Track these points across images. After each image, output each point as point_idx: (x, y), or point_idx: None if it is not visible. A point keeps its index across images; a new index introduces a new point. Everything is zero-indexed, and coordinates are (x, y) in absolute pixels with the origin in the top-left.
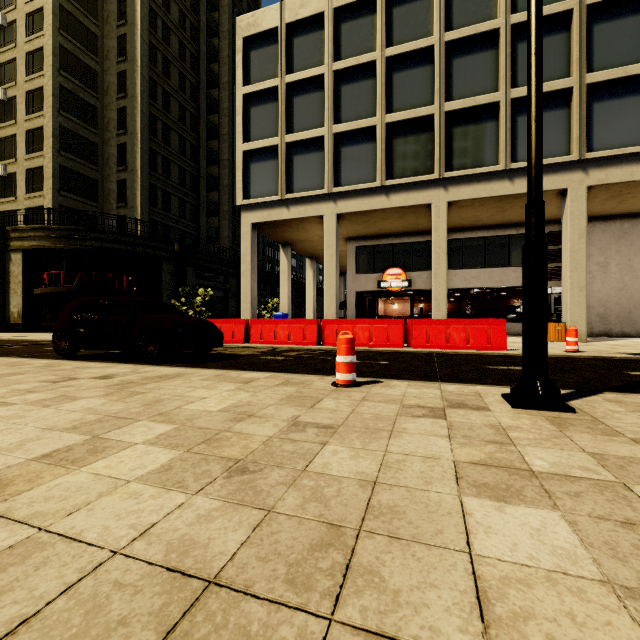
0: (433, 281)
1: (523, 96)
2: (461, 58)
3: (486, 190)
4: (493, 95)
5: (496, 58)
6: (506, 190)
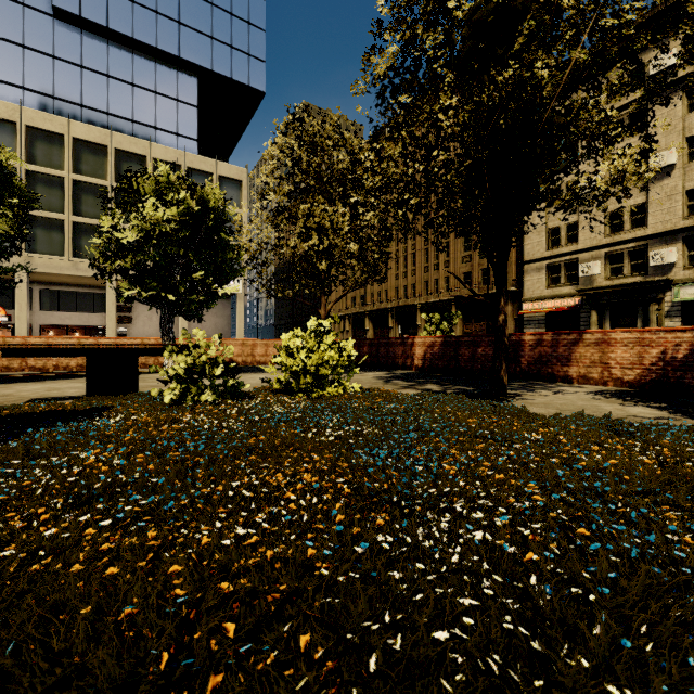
0: (17, 321)
1: (80, 222)
2: (40, 183)
3: (57, 269)
4: (61, 215)
5: (65, 193)
6: (71, 272)
